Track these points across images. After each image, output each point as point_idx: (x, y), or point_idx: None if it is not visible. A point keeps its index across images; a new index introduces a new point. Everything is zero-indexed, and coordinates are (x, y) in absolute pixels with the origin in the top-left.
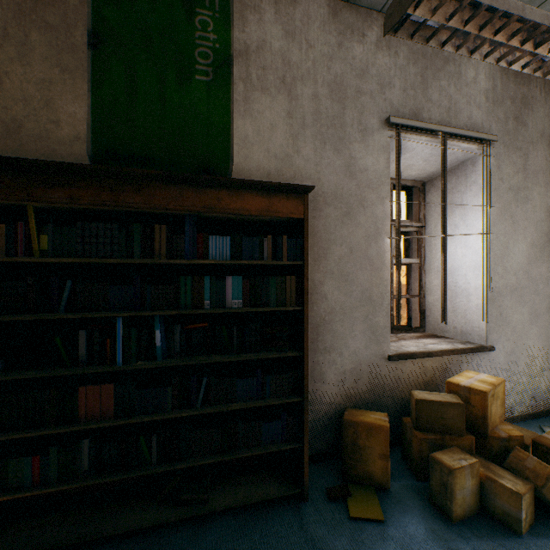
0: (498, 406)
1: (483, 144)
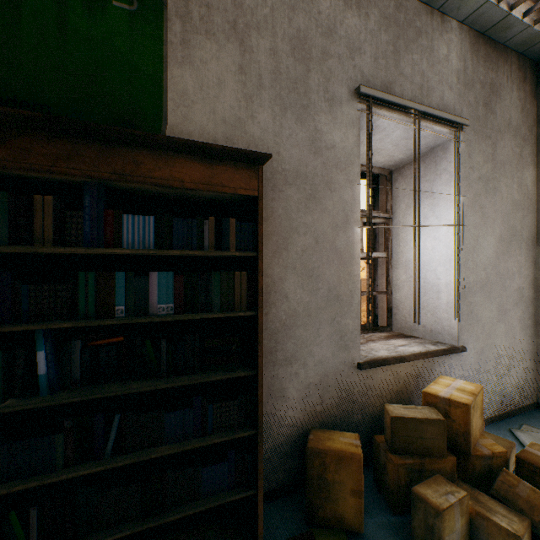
0: (477, 417)
1: (455, 129)
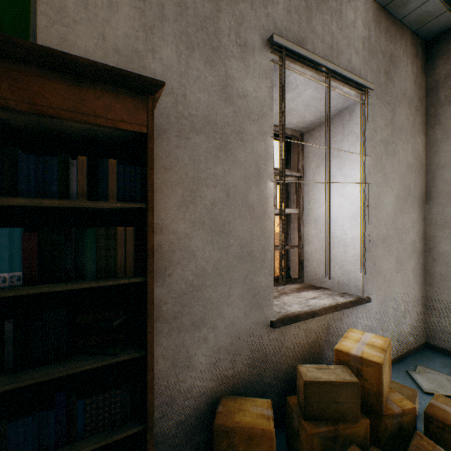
0: (386, 371)
1: (361, 92)
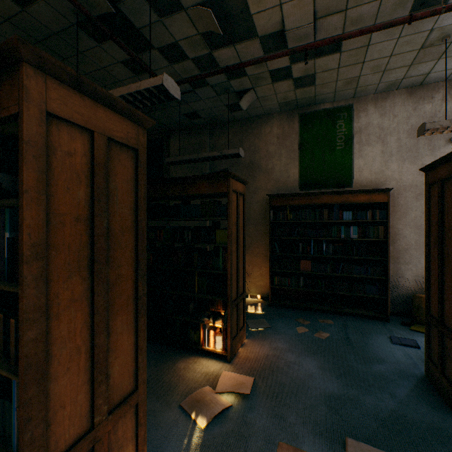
0: None
1: None
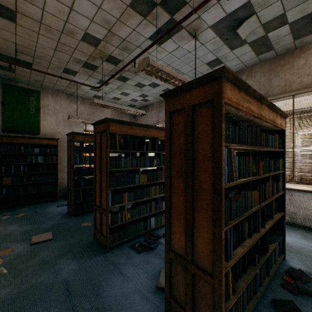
0: None
1: None
